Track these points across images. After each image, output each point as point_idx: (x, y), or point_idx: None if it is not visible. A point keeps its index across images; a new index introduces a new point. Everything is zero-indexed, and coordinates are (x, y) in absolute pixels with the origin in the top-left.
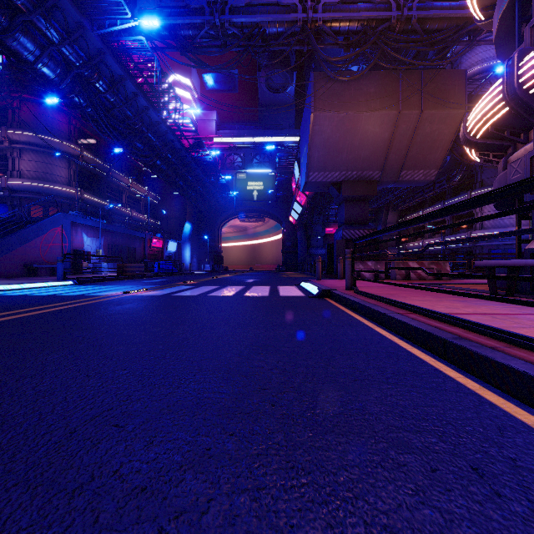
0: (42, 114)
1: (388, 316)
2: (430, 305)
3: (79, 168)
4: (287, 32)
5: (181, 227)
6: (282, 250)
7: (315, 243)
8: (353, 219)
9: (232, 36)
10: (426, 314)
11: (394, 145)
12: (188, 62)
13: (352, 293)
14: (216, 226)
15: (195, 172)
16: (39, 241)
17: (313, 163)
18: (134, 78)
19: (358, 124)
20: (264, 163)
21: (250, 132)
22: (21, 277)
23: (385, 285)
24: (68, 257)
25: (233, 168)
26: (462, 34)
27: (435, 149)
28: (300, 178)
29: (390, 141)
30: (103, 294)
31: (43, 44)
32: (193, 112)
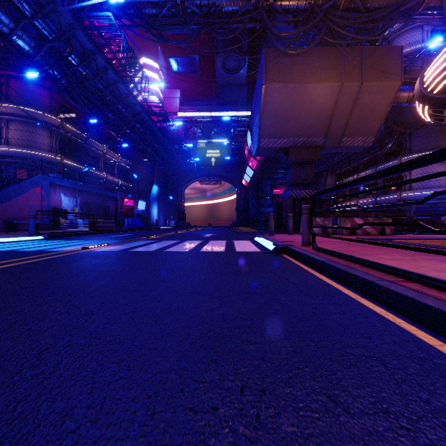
0: (26, 89)
1: (378, 285)
2: (413, 267)
3: (60, 137)
4: (241, 9)
5: (150, 189)
6: (236, 209)
7: (265, 202)
8: (299, 180)
9: (191, 14)
10: (433, 285)
11: (336, 114)
12: (155, 47)
13: (311, 249)
14: (180, 188)
15: (161, 140)
16: (19, 200)
17: (264, 130)
18: (104, 53)
19: (304, 95)
20: (221, 134)
21: (209, 107)
22: (1, 232)
23: (338, 240)
24: (41, 214)
25: (194, 138)
26: (400, 12)
27: (372, 118)
28: (252, 144)
29: (333, 110)
30: (62, 250)
31: (17, 18)
32: (160, 90)
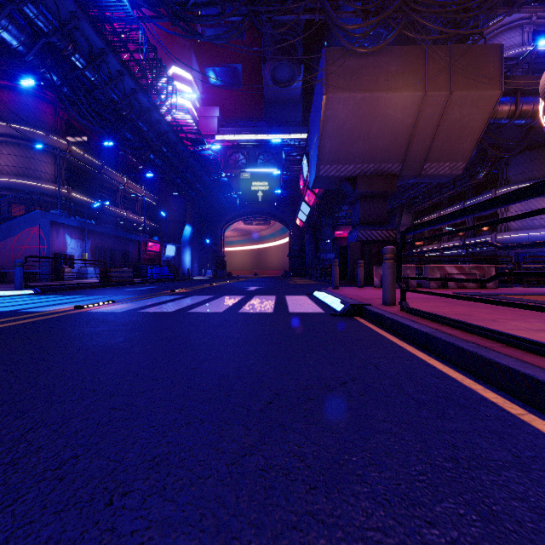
0: (24, 104)
1: None
2: None
3: (67, 164)
4: None
5: (181, 230)
6: (289, 255)
7: (324, 247)
8: (369, 218)
9: (231, 1)
10: None
11: (417, 133)
12: (188, 54)
13: (400, 311)
14: (218, 229)
15: (194, 169)
16: (10, 243)
17: (324, 154)
18: (118, 52)
19: (377, 108)
20: (270, 162)
21: (255, 129)
22: None
23: (429, 297)
24: (31, 260)
25: (236, 167)
26: None
27: (464, 138)
28: (309, 173)
29: (413, 128)
30: (45, 310)
31: (1, 2)
32: (194, 108)
